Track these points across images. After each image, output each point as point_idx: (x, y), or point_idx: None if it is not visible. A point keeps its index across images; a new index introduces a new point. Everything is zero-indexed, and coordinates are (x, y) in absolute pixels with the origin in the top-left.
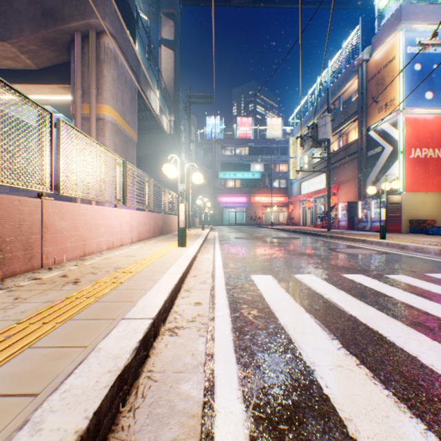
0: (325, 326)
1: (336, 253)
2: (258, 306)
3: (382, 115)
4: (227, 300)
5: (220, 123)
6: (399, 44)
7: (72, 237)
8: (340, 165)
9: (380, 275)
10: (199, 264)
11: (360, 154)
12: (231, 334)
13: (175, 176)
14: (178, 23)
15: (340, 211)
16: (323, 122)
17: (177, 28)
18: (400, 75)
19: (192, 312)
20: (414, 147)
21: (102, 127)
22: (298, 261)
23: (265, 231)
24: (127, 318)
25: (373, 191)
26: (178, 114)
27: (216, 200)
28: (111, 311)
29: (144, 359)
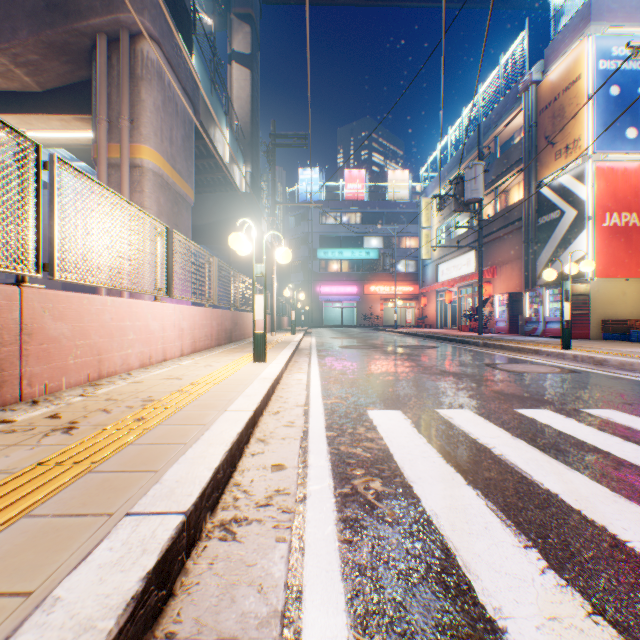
0: (507, 517)
1: (498, 371)
2: (383, 473)
3: (561, 163)
4: (329, 458)
5: (319, 178)
6: (587, 56)
7: (76, 349)
8: (497, 238)
9: (576, 410)
10: (284, 391)
11: (527, 222)
12: (335, 535)
13: (248, 251)
14: (256, 29)
15: (496, 307)
16: (472, 175)
17: (255, 36)
18: (589, 103)
19: (267, 485)
20: (609, 210)
21: (139, 179)
22: (441, 385)
23: (386, 336)
24: (135, 513)
25: (552, 276)
26: (257, 163)
27: (313, 290)
28: (112, 494)
29: (159, 607)
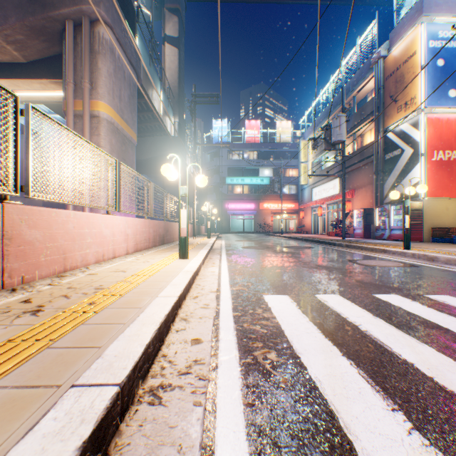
0: (376, 384)
1: (358, 265)
2: (277, 346)
3: (402, 115)
4: (235, 334)
5: (227, 126)
6: (420, 38)
7: (47, 249)
8: (355, 169)
9: (419, 295)
10: (202, 281)
11: (377, 157)
12: (241, 400)
13: (175, 178)
14: (182, 19)
15: (355, 219)
16: (338, 123)
17: (182, 25)
18: (422, 71)
19: (187, 356)
20: (437, 149)
21: (96, 126)
22: (317, 276)
23: (275, 239)
24: (79, 385)
25: (397, 196)
26: (183, 115)
27: (222, 206)
28: (62, 367)
29: None
